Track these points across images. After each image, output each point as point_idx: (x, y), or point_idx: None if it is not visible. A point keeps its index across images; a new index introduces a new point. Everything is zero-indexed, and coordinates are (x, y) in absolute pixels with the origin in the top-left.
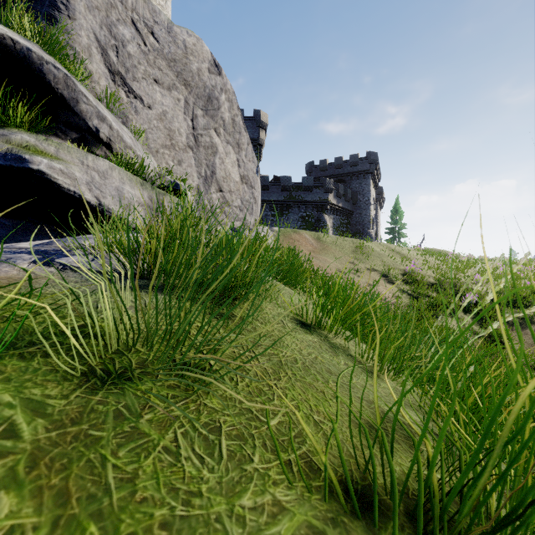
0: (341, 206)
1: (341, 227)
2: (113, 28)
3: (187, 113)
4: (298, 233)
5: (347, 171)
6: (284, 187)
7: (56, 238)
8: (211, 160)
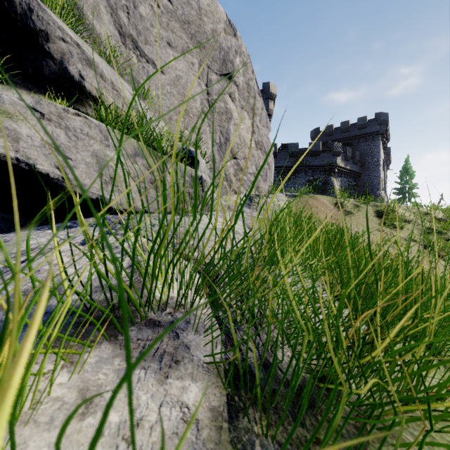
0: (349, 169)
1: (348, 189)
2: None
3: (201, 77)
4: (314, 199)
5: (354, 134)
6: (291, 153)
7: (8, 230)
8: (226, 127)
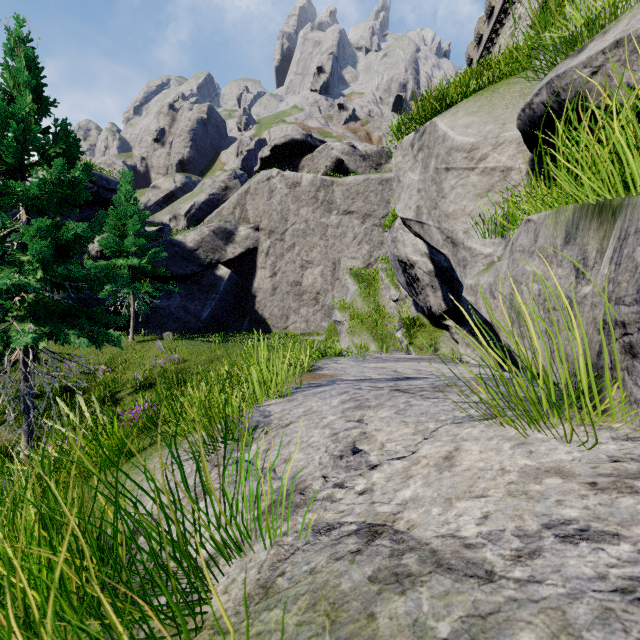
0: None
1: None
2: None
3: None
4: None
5: None
6: None
7: None
8: None
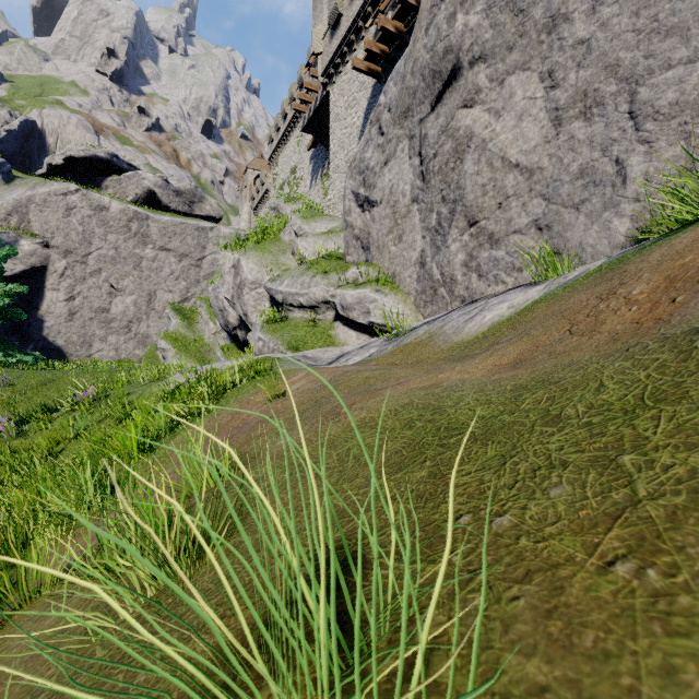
0: None
1: None
2: (362, 166)
3: (413, 152)
4: None
5: None
6: None
7: None
8: (454, 178)
